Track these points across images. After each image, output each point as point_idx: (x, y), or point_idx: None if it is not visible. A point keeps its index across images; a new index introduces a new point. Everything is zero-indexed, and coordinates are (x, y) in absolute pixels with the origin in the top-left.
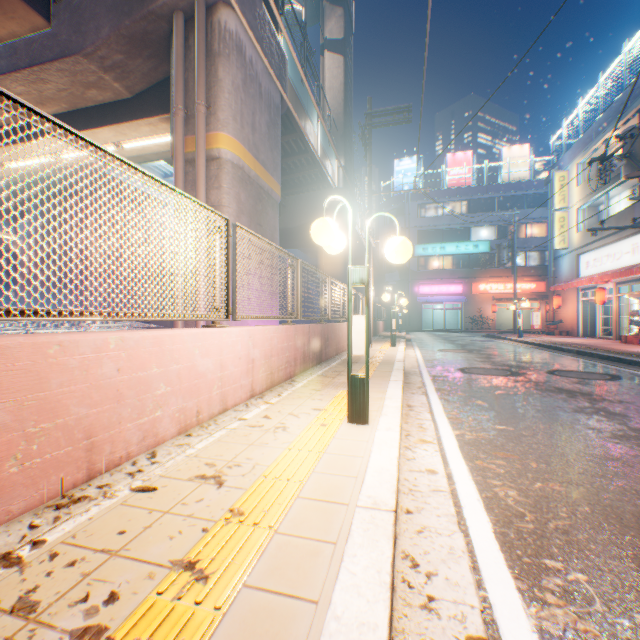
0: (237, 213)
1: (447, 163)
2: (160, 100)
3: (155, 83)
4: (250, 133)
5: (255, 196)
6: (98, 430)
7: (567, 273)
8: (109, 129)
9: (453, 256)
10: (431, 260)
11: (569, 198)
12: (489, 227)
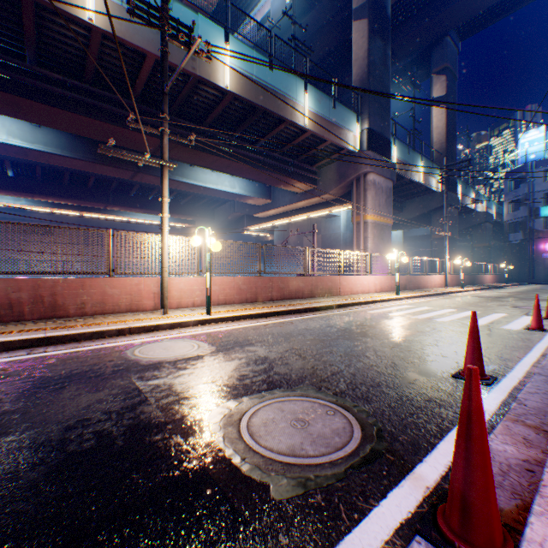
0: (372, 238)
1: None
2: (346, 199)
3: (344, 193)
4: (377, 208)
5: (379, 229)
6: (352, 288)
7: None
8: (328, 209)
9: None
10: None
11: None
12: None
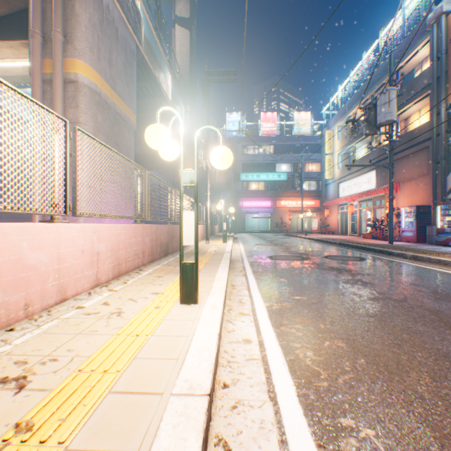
0: (94, 131)
1: (261, 119)
2: (21, 26)
3: (16, 10)
4: (107, 66)
5: (112, 120)
6: None
7: (332, 195)
8: None
9: (265, 182)
10: (251, 184)
11: (333, 147)
12: (287, 164)
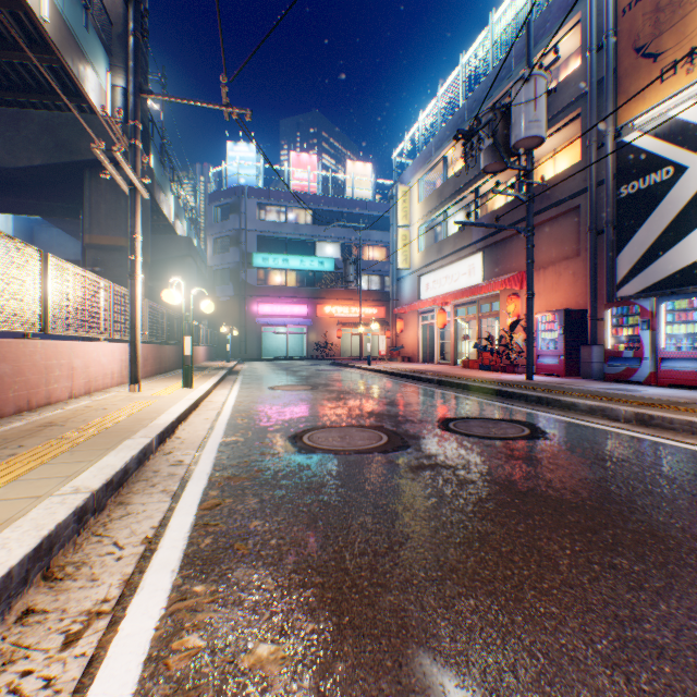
0: None
1: (292, 163)
2: None
3: None
4: None
5: None
6: None
7: (410, 295)
8: None
9: (298, 272)
10: (273, 274)
11: (411, 216)
12: (335, 244)
